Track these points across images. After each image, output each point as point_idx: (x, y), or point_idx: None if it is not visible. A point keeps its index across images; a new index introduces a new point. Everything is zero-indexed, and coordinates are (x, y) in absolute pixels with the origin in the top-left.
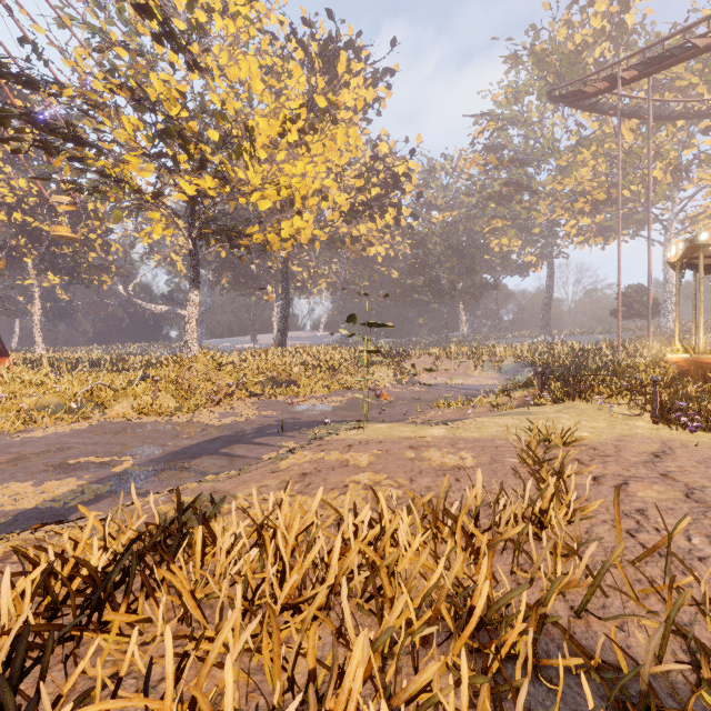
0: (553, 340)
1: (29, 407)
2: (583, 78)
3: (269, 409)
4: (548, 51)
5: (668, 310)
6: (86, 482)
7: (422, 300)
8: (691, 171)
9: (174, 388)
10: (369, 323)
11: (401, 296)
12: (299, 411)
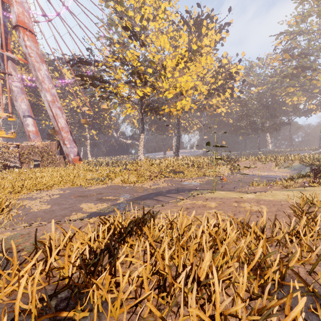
0: None
1: (89, 178)
2: None
3: (172, 183)
4: None
5: None
6: (109, 205)
7: (245, 133)
8: None
9: (135, 173)
10: (216, 146)
11: (234, 131)
12: (184, 184)
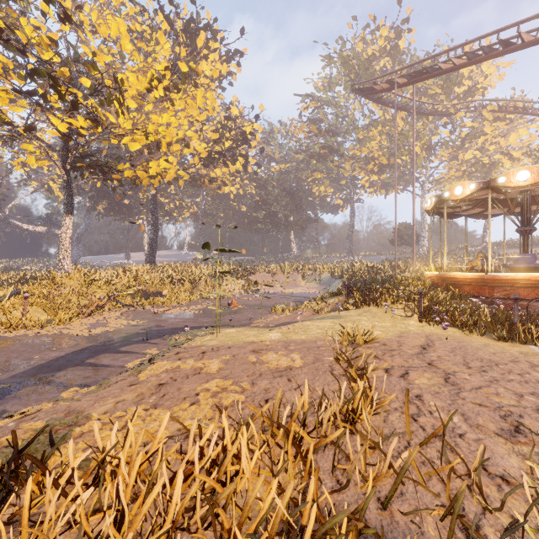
0: (354, 259)
1: None
2: (374, 79)
3: (137, 318)
4: (351, 57)
5: (423, 240)
6: None
7: (264, 229)
8: (437, 150)
9: (46, 302)
10: (221, 249)
11: (248, 225)
12: (163, 319)
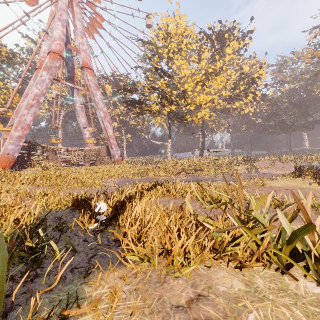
0: None
1: (132, 173)
2: None
3: (190, 177)
4: None
5: None
6: None
7: (275, 132)
8: None
9: (164, 170)
10: (215, 151)
11: (262, 130)
12: (199, 178)
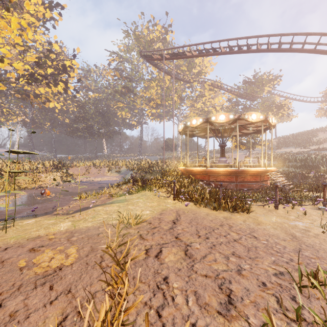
0: (142, 158)
1: None
2: (152, 51)
3: None
4: (140, 36)
5: (179, 148)
6: None
7: (83, 136)
8: (185, 100)
9: None
10: (15, 151)
11: (70, 132)
12: None
